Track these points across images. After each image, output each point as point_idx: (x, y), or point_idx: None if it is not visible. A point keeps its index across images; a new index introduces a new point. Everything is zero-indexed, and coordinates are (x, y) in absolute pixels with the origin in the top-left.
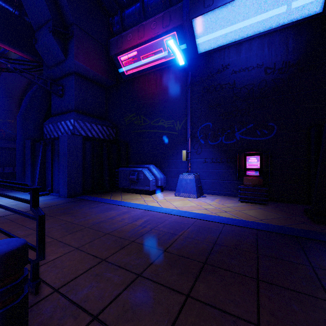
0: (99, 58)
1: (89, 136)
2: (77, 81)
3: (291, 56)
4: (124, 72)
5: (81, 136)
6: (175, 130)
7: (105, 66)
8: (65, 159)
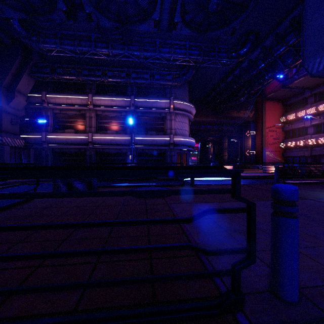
0: None
1: None
2: None
3: None
4: None
5: None
6: None
7: None
8: None
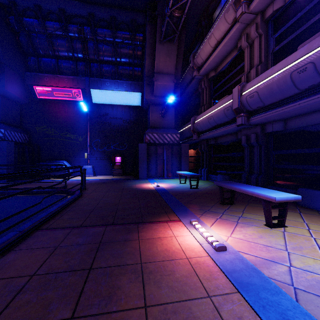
0: (19, 86)
1: (13, 141)
2: (3, 101)
3: (132, 118)
4: (37, 96)
5: (13, 142)
6: (79, 141)
7: (22, 91)
8: (4, 157)
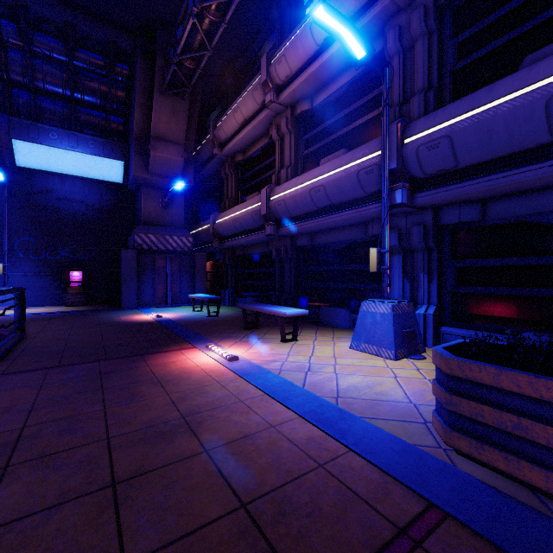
0: None
1: None
2: None
3: (105, 203)
4: None
5: None
6: None
7: None
8: None
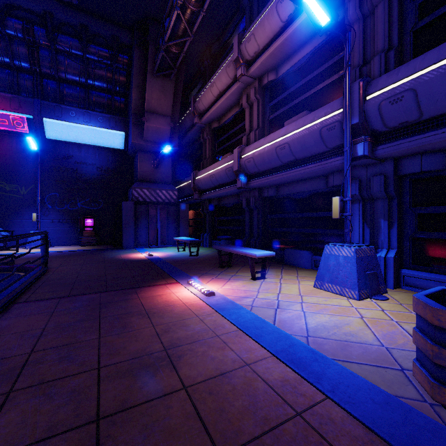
0: None
1: None
2: None
3: (111, 165)
4: None
5: None
6: (21, 194)
7: None
8: None
